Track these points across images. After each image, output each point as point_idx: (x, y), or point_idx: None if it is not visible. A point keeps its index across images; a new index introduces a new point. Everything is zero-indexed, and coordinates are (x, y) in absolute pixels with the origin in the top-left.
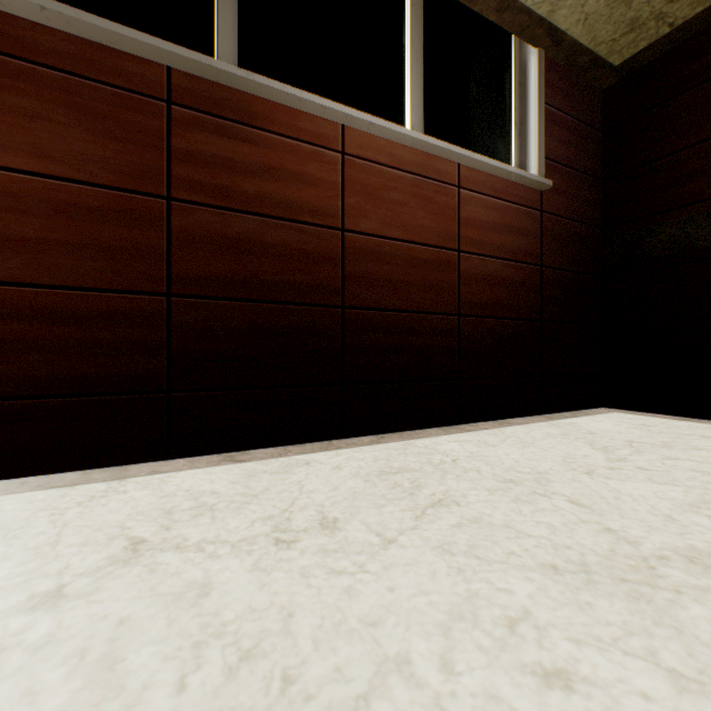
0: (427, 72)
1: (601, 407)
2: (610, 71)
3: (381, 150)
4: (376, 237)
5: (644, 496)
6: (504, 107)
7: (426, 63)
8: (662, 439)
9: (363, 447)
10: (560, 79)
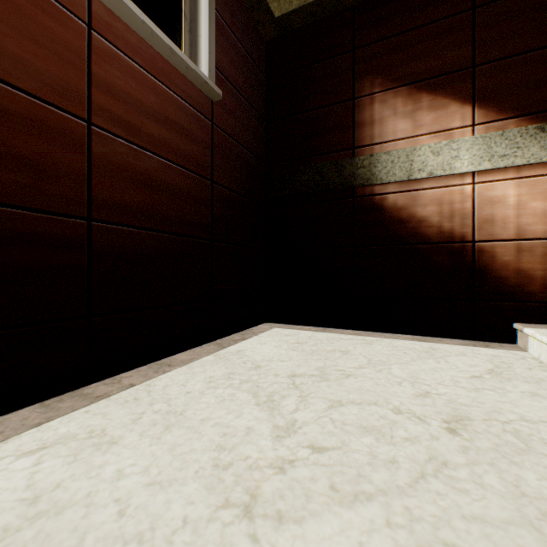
0: None
1: (265, 322)
2: (272, 21)
3: None
4: None
5: None
6: None
7: None
8: (317, 363)
9: None
10: None
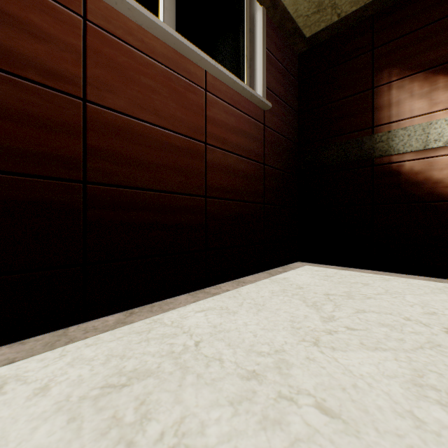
0: None
1: (297, 261)
2: (303, 41)
3: (132, 32)
4: (125, 115)
5: (373, 375)
6: (240, 43)
7: None
8: (344, 289)
9: (103, 334)
10: (275, 35)
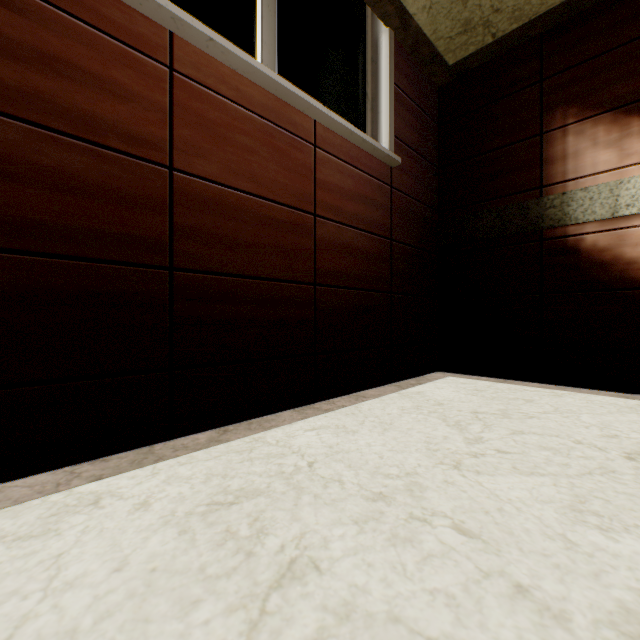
0: (281, 14)
1: (437, 371)
2: (445, 69)
3: (225, 80)
4: (218, 184)
5: (524, 500)
6: (359, 78)
7: (280, 3)
8: (498, 406)
9: (196, 452)
10: (406, 65)
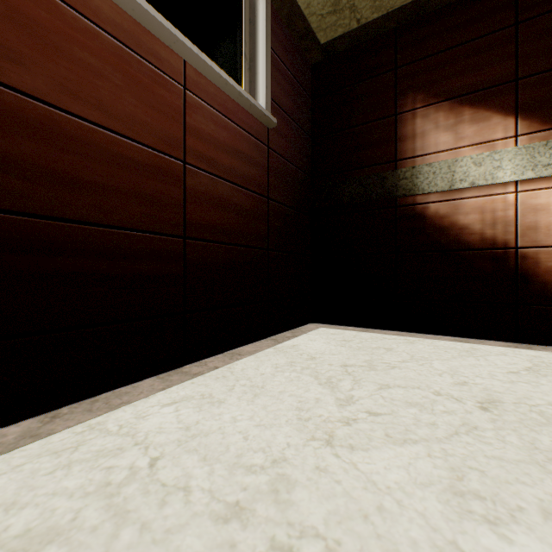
0: None
1: (311, 322)
2: (318, 48)
3: None
4: (45, 104)
5: (404, 485)
6: (236, 35)
7: None
8: (365, 357)
9: None
10: (283, 34)
